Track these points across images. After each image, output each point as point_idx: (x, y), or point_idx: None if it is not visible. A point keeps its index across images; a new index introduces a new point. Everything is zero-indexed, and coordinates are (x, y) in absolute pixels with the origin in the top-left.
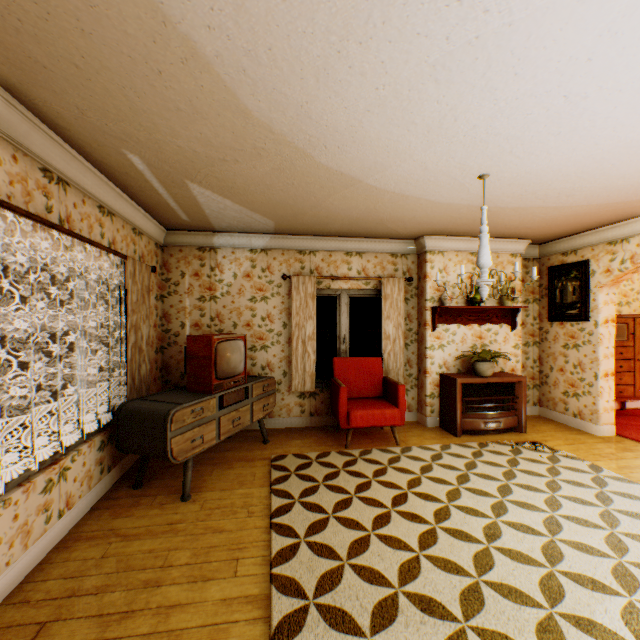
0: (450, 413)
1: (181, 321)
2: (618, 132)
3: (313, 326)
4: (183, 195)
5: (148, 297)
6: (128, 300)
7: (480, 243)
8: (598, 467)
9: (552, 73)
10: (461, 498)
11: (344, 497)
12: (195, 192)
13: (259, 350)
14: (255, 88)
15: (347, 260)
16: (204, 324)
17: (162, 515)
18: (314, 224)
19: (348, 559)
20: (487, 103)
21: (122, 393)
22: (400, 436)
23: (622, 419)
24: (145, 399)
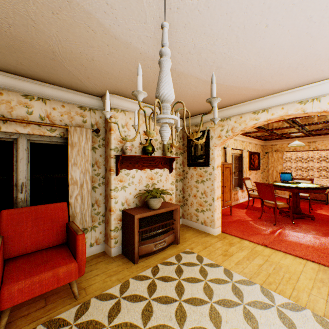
0: (130, 243)
1: None
2: None
3: None
4: None
5: None
6: None
7: (162, 69)
8: (228, 269)
9: None
10: None
11: None
12: None
13: None
14: None
15: (26, 103)
16: None
17: None
18: None
19: None
20: None
21: None
22: (83, 280)
23: None
24: None
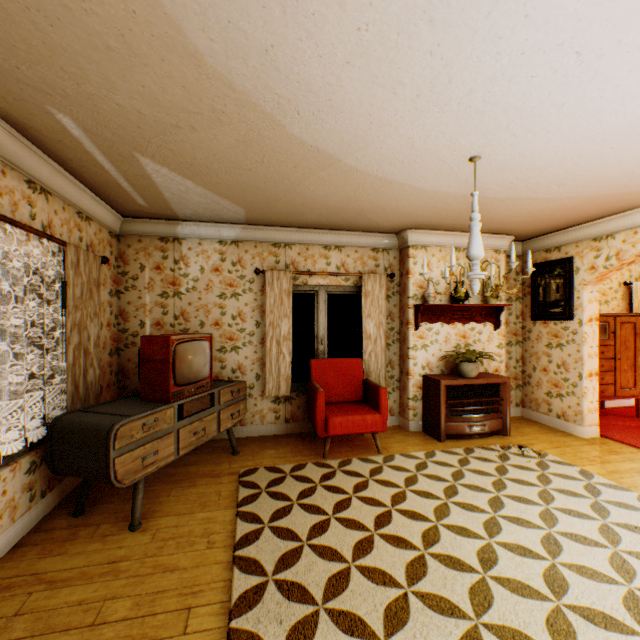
0: (434, 417)
1: (140, 320)
2: (626, 106)
3: (289, 325)
4: (135, 173)
5: (97, 292)
6: (69, 294)
7: (471, 232)
8: (588, 473)
9: (568, 17)
10: (450, 515)
11: (321, 519)
12: (149, 169)
13: (229, 351)
14: (205, 19)
15: (325, 254)
16: (167, 323)
17: (103, 551)
18: (289, 213)
19: (324, 602)
20: (488, 58)
21: (64, 403)
22: (382, 443)
23: (603, 419)
24: (87, 411)
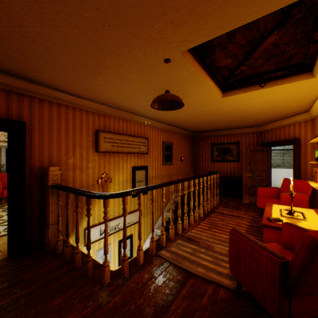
0: None
1: None
2: None
3: None
4: None
5: None
6: None
7: None
8: None
9: None
10: None
11: None
12: None
13: None
14: None
15: (5, 134)
16: None
17: None
18: None
19: None
20: None
21: None
22: None
23: None
24: None
